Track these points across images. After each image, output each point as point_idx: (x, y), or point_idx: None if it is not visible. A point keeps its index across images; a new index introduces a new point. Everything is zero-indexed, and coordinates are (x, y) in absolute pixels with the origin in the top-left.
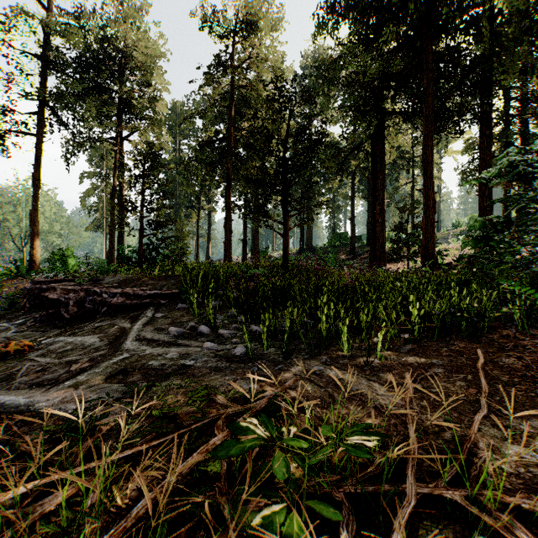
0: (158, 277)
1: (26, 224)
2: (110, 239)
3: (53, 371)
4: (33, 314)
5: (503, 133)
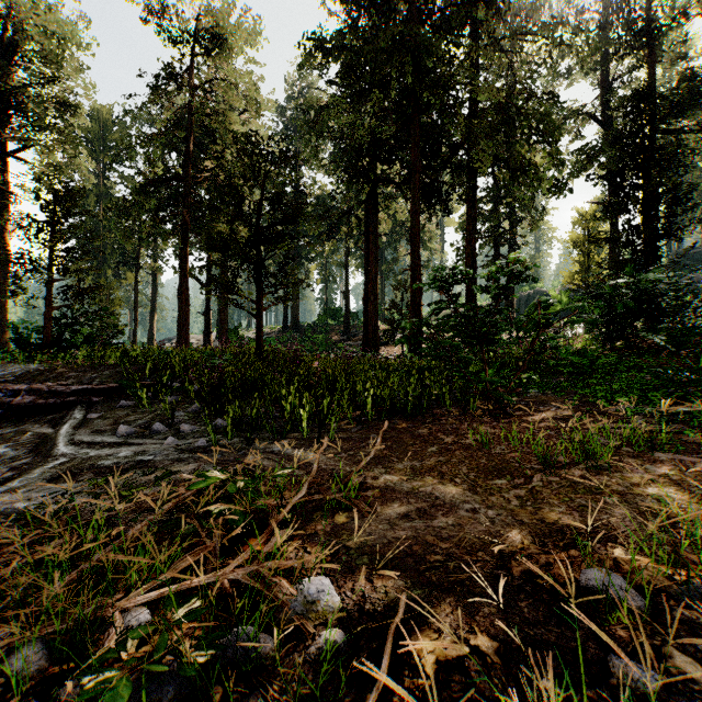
0: (83, 367)
1: None
2: None
3: None
4: None
5: (491, 214)
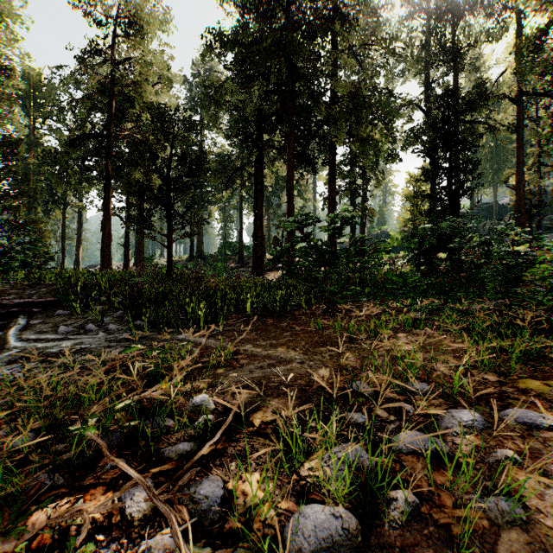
0: (22, 286)
1: None
2: None
3: None
4: None
5: (348, 174)
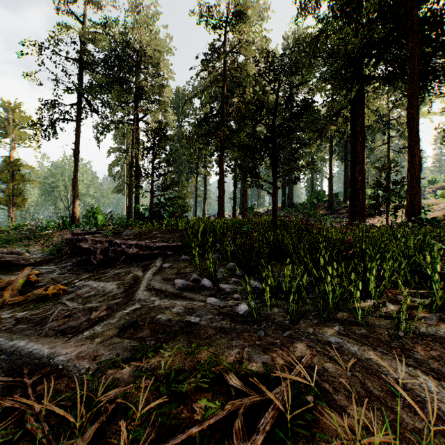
0: (165, 231)
1: (70, 189)
2: (129, 200)
3: (76, 317)
4: (72, 259)
5: None
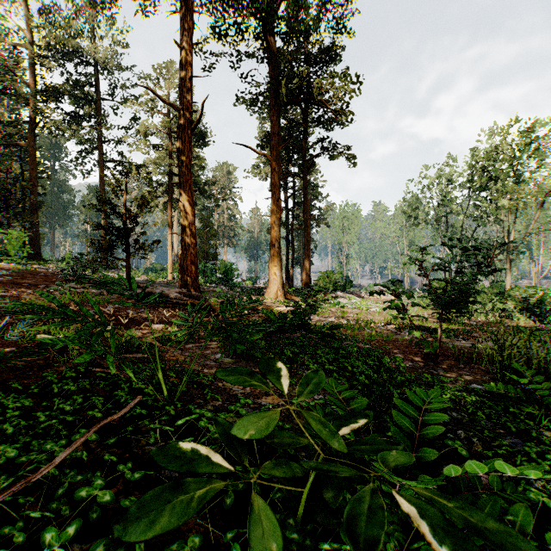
0: None
1: None
2: None
3: None
4: None
5: None
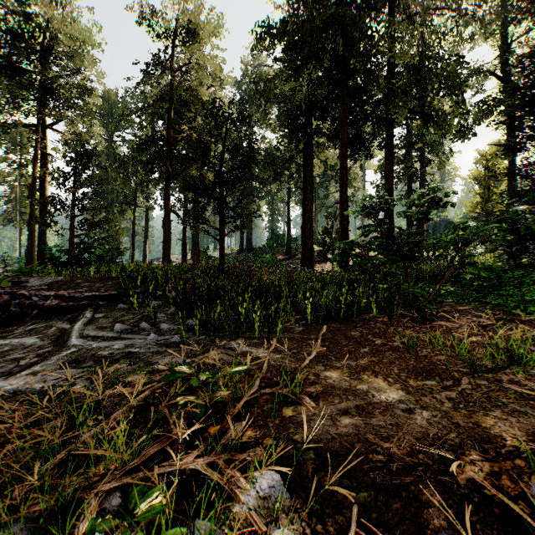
0: (94, 279)
1: None
2: (30, 237)
3: (2, 366)
4: None
5: (405, 157)
